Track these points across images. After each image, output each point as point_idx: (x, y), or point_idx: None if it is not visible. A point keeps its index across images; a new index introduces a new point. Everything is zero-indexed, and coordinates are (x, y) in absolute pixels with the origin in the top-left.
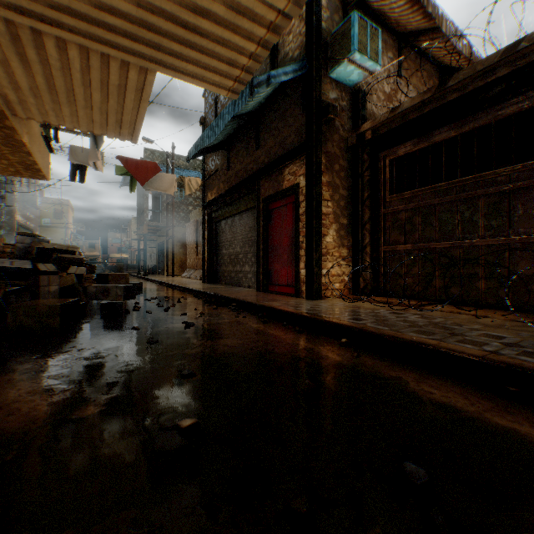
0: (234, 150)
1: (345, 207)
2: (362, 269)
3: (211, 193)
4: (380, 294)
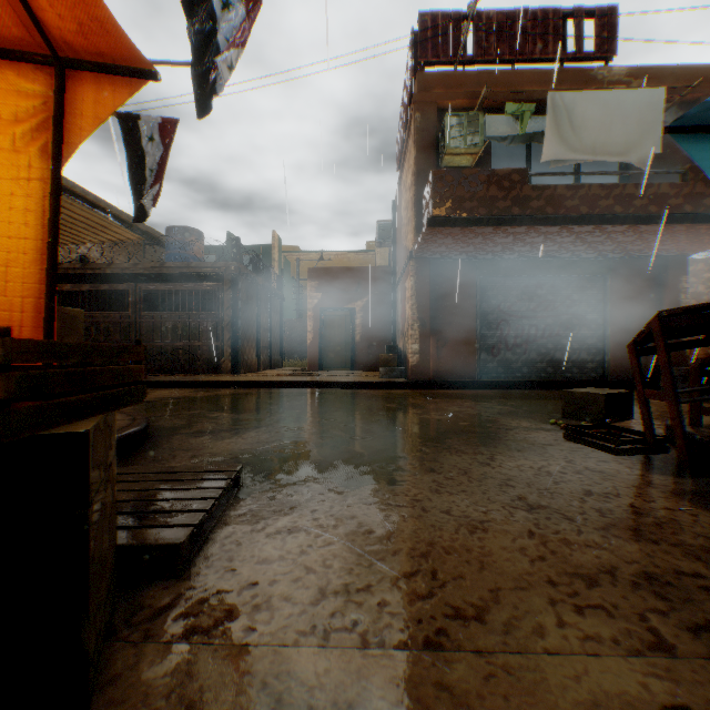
0: None
1: None
2: None
3: None
4: None
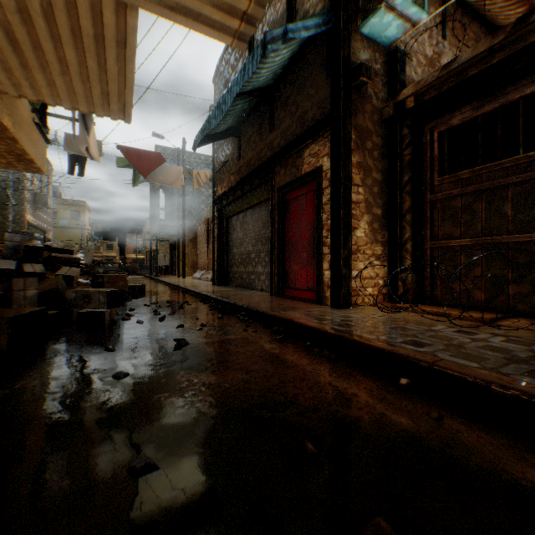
0: (246, 136)
1: (378, 194)
2: (401, 271)
3: (221, 186)
4: (424, 301)
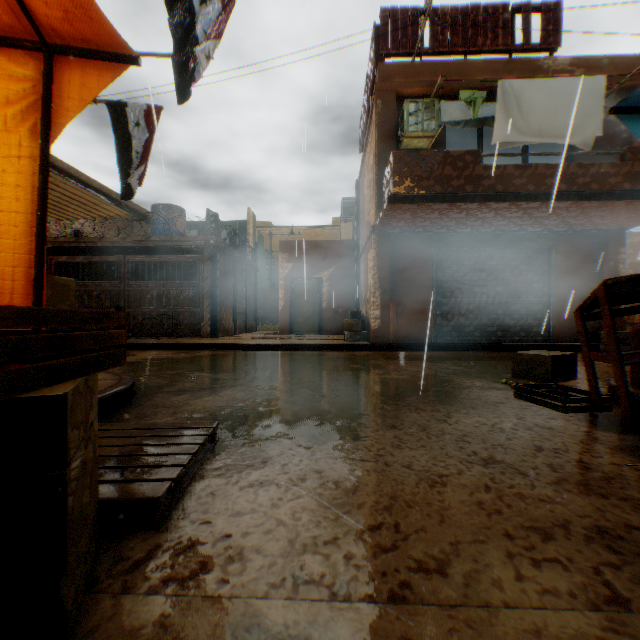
0: None
1: None
2: None
3: None
4: None
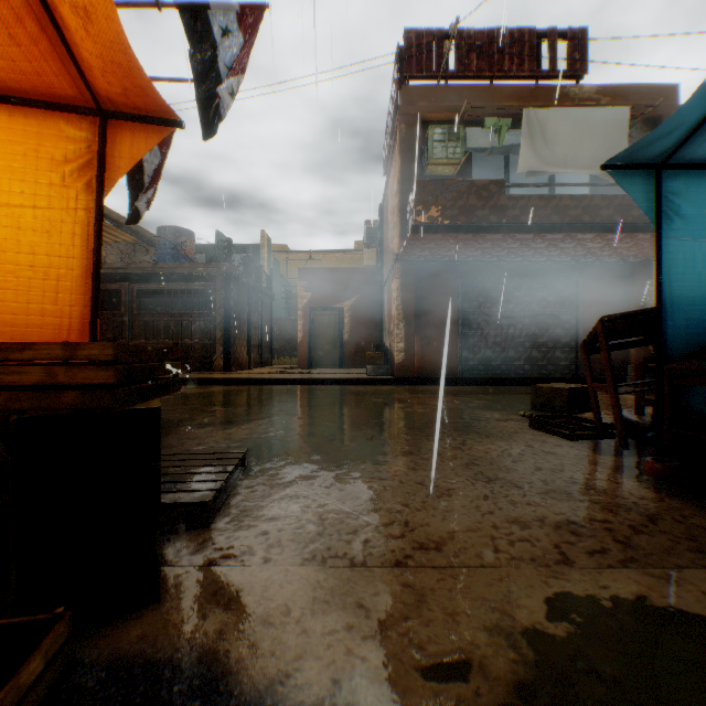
0: None
1: None
2: None
3: None
4: None
